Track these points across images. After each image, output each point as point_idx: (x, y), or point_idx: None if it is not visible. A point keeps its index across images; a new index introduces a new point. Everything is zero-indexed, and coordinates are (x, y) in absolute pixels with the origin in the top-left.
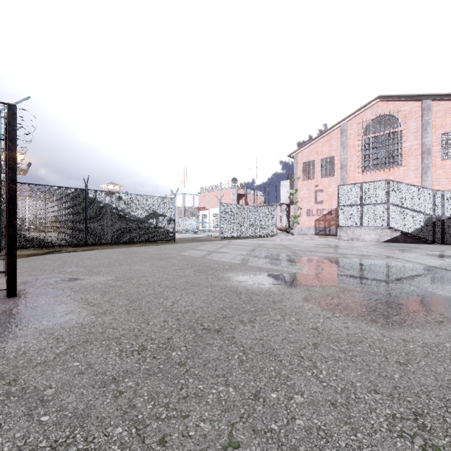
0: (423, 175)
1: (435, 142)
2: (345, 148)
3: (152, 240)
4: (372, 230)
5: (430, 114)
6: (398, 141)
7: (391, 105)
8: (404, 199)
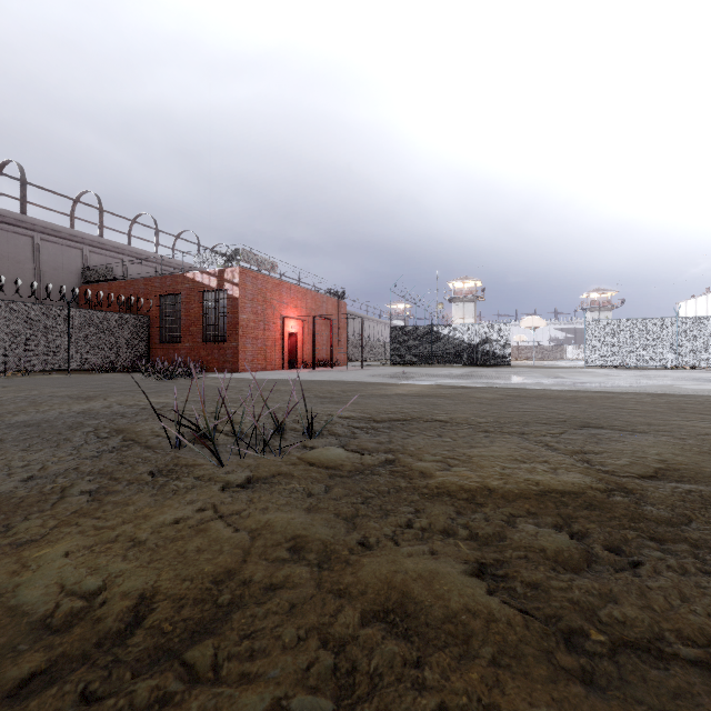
0: None
1: None
2: None
3: (485, 364)
4: None
5: None
6: None
7: None
8: None
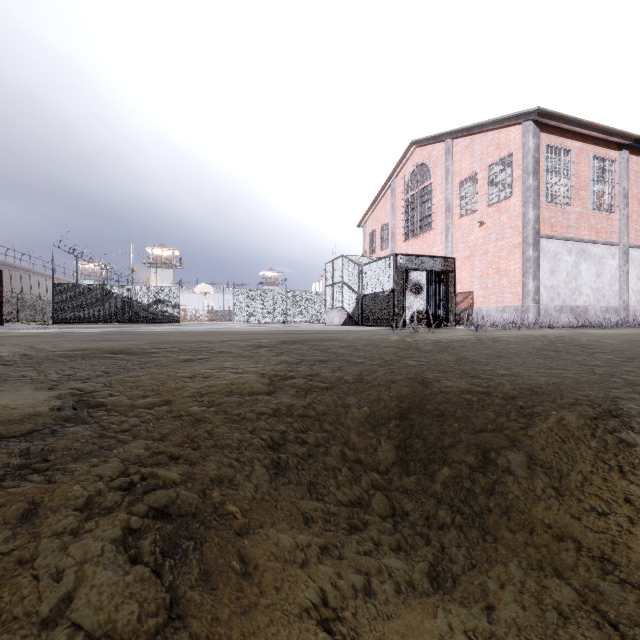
0: (445, 239)
1: (455, 195)
2: (394, 211)
3: (157, 322)
4: (337, 312)
5: (450, 158)
6: (429, 197)
7: (424, 151)
8: (348, 276)
